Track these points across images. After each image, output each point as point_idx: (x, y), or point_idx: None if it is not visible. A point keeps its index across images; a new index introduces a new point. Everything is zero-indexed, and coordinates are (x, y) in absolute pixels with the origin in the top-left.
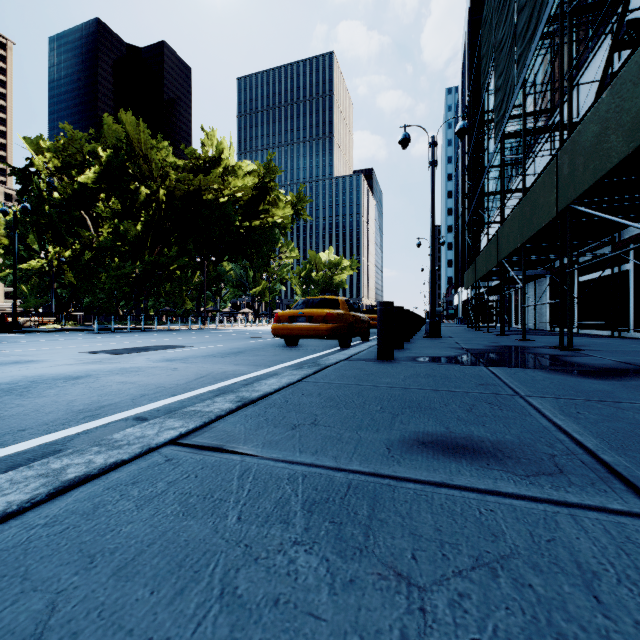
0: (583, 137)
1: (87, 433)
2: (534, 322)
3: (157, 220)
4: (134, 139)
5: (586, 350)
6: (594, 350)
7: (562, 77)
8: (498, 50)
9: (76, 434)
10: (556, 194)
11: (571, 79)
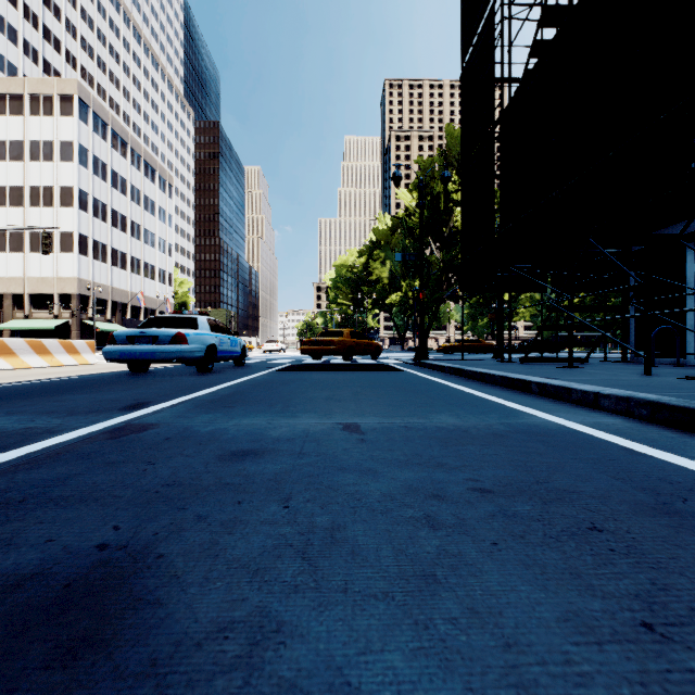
0: None
1: None
2: None
3: None
4: None
5: None
6: None
7: None
8: None
9: None
10: None
11: None
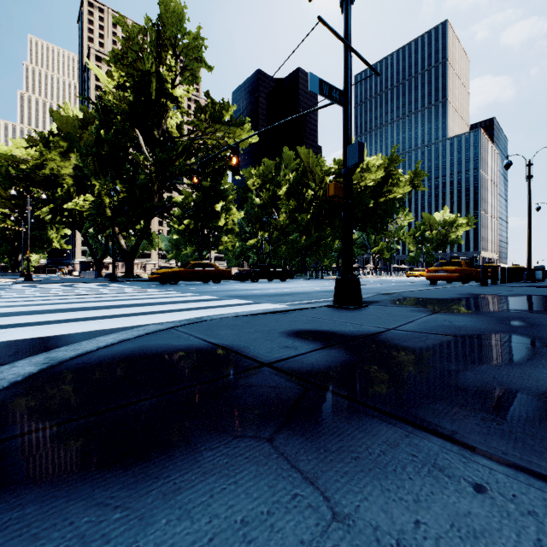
0: None
1: None
2: None
3: (319, 210)
4: (305, 162)
5: None
6: None
7: None
8: None
9: None
10: None
11: None
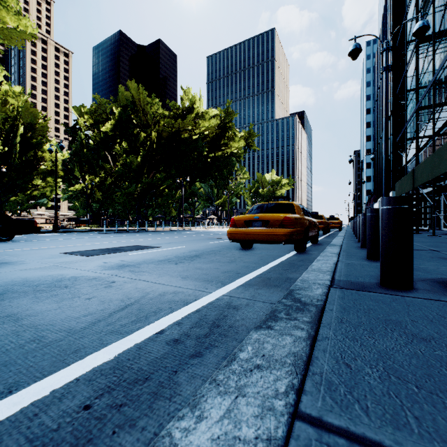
0: None
1: None
2: None
3: (150, 154)
4: (136, 99)
5: None
6: None
7: None
8: None
9: None
10: None
11: None
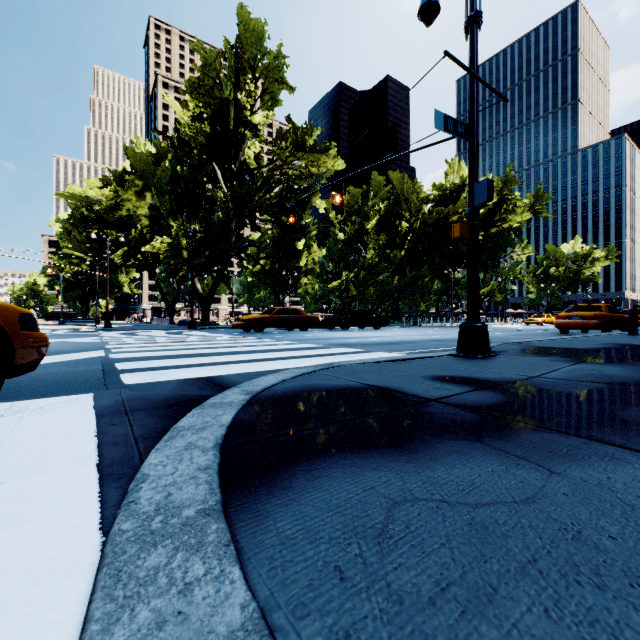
0: None
1: None
2: None
3: (416, 245)
4: (398, 189)
5: None
6: None
7: None
8: None
9: None
10: None
11: None
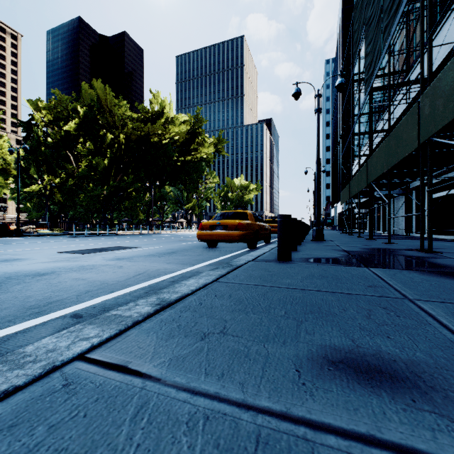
0: (443, 83)
1: (24, 332)
2: (393, 229)
3: (118, 156)
4: (102, 99)
5: (443, 252)
6: (449, 252)
7: (423, 38)
8: (367, 25)
9: (15, 333)
10: (418, 130)
11: (431, 39)
